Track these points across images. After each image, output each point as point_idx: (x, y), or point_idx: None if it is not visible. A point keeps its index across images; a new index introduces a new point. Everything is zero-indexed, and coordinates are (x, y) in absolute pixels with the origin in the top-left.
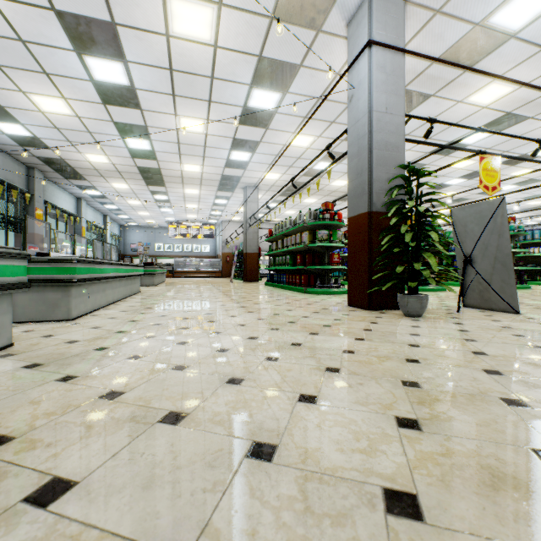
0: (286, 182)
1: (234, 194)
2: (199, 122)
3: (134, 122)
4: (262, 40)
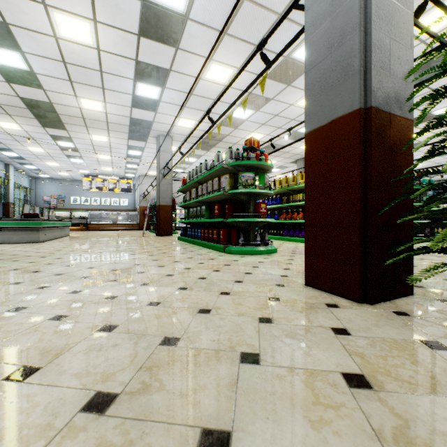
0: (201, 132)
1: (148, 145)
2: (83, 25)
3: None
4: None
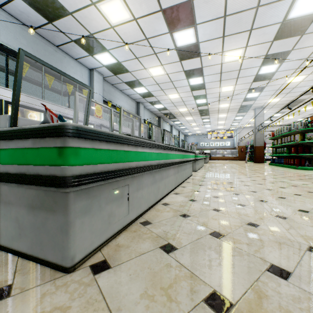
0: (284, 101)
1: (247, 113)
2: (230, 87)
3: (201, 94)
4: (267, 49)
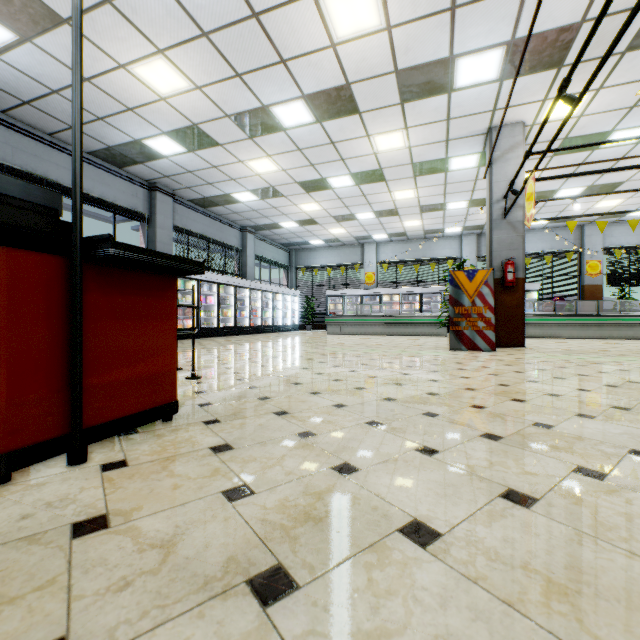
0: None
1: None
2: None
3: None
4: (535, 159)
